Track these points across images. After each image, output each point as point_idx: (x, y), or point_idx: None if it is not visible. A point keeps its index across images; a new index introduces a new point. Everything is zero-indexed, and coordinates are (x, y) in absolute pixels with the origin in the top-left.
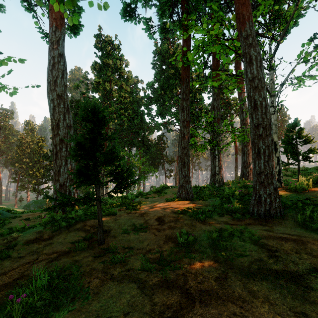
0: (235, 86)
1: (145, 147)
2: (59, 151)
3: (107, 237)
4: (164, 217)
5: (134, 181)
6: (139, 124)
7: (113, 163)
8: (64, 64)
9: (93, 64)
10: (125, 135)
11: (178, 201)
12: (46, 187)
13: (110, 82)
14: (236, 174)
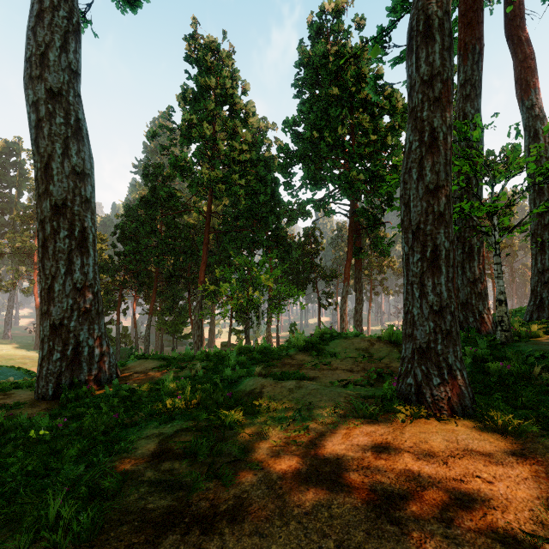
0: None
1: (281, 250)
2: (50, 237)
3: None
4: None
5: None
6: (268, 204)
7: None
8: (70, 18)
9: (182, 89)
10: (242, 226)
11: (417, 427)
12: (109, 321)
13: (214, 126)
14: None
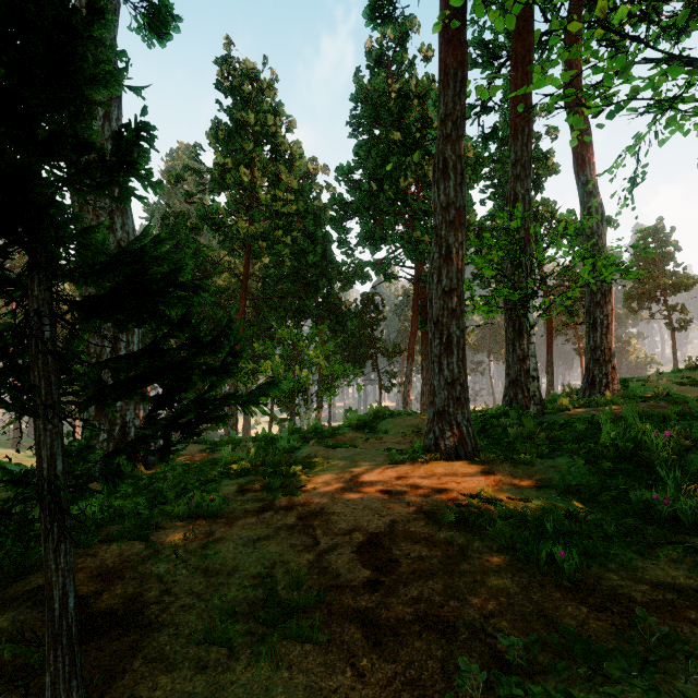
0: (606, 103)
1: (334, 320)
2: None
3: (124, 664)
4: (393, 543)
5: (252, 394)
6: (319, 265)
7: (156, 311)
8: None
9: (213, 125)
10: (287, 292)
11: (430, 465)
12: None
13: (252, 169)
14: (550, 383)
